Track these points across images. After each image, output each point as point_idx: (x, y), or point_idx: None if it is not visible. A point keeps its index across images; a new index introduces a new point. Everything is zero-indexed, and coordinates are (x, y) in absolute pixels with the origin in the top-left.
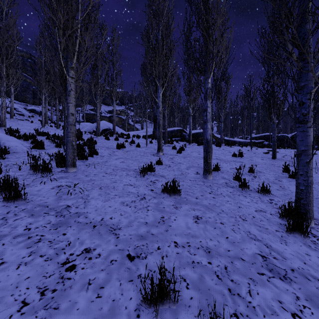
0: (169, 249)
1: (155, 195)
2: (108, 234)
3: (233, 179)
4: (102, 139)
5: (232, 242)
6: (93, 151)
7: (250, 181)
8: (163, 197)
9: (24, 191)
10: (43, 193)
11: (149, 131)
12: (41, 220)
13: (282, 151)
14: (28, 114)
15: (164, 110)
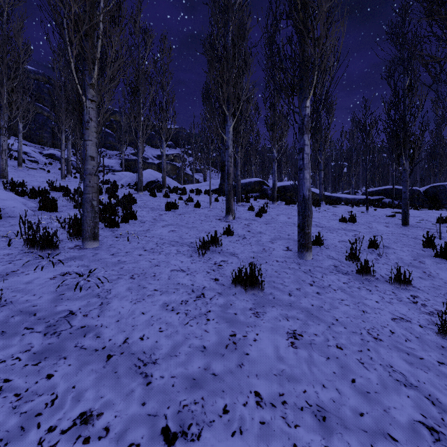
0: (245, 412)
1: (221, 289)
2: (132, 374)
3: (346, 259)
4: (146, 196)
5: (364, 393)
6: (129, 215)
7: (374, 262)
8: (235, 293)
9: (4, 283)
10: (35, 288)
11: (215, 184)
12: (14, 344)
13: (415, 213)
14: (45, 160)
15: (236, 153)
